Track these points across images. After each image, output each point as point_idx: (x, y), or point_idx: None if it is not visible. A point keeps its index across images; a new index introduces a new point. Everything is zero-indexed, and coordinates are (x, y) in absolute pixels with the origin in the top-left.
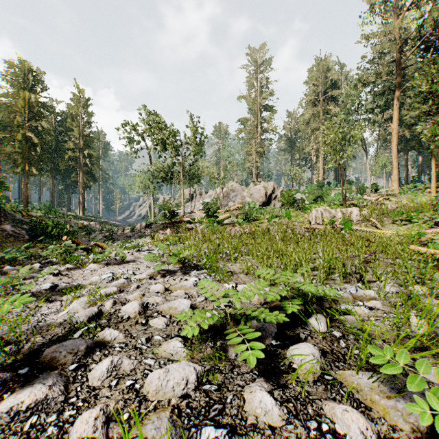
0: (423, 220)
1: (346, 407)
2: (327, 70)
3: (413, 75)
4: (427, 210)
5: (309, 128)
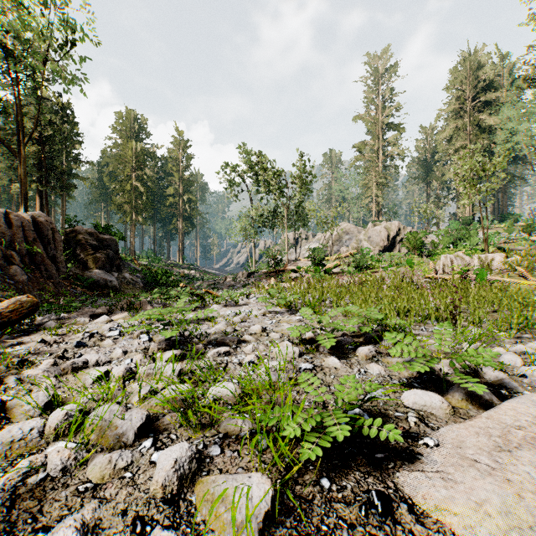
0: None
1: (375, 363)
2: (478, 67)
3: None
4: None
5: (450, 148)
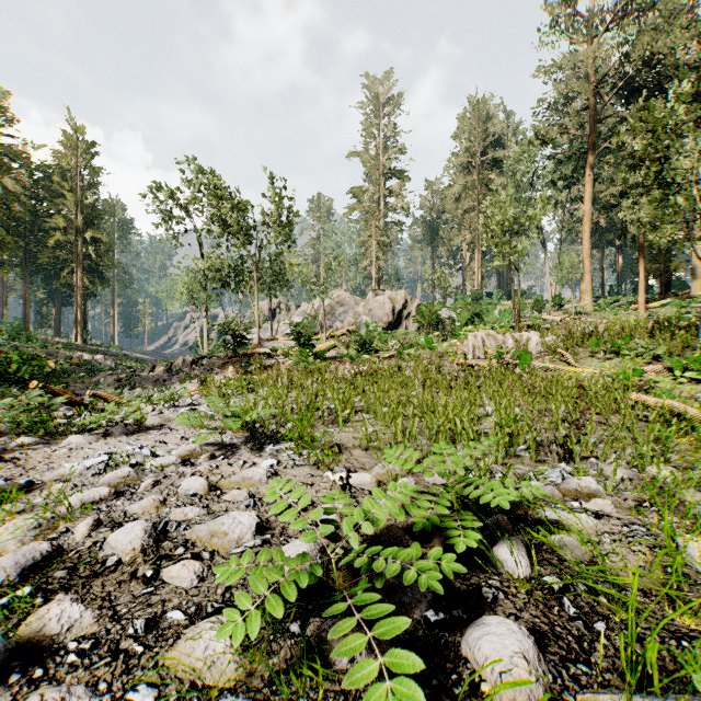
0: (637, 352)
1: None
2: (487, 118)
3: (613, 133)
4: (641, 336)
5: (459, 208)
